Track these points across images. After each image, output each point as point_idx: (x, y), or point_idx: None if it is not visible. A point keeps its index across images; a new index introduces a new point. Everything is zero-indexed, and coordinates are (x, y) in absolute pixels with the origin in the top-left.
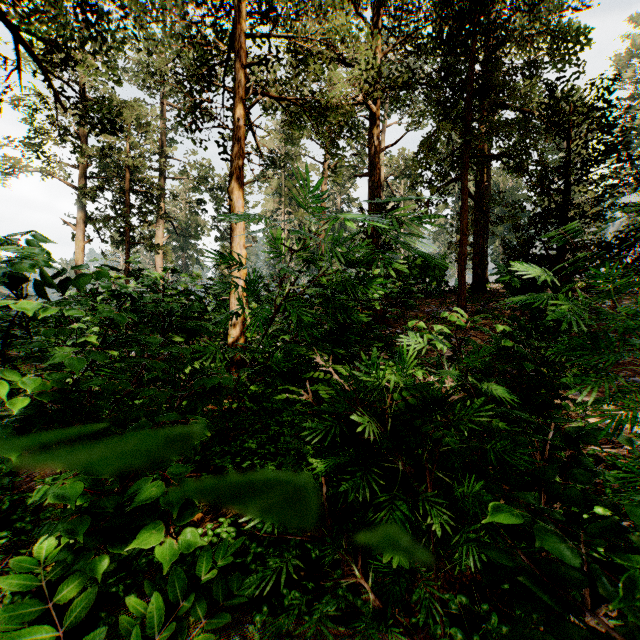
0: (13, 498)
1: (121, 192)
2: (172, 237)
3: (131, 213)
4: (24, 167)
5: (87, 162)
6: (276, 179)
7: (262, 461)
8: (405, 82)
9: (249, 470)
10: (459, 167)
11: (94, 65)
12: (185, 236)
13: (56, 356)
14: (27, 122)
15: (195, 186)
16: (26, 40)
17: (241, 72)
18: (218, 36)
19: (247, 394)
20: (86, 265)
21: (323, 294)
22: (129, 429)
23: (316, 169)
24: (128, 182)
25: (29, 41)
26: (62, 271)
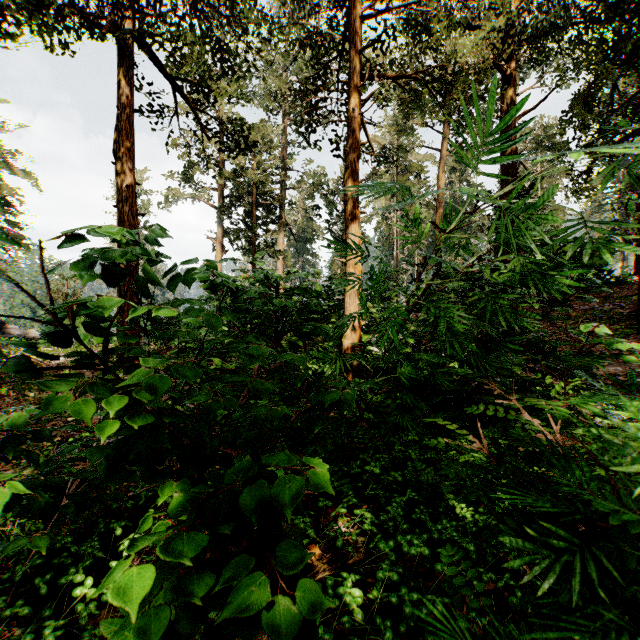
0: (147, 494)
1: (249, 206)
2: (291, 244)
3: (257, 224)
4: (180, 195)
5: (224, 184)
6: (388, 175)
7: (387, 491)
8: (554, 24)
9: (371, 498)
10: (638, 117)
11: (227, 93)
12: (302, 241)
13: (135, 373)
14: (182, 158)
15: (310, 193)
16: (179, 86)
17: (356, 59)
18: (333, 29)
19: (363, 401)
20: (196, 259)
21: (453, 290)
22: (230, 471)
23: (431, 158)
24: (255, 197)
25: (181, 87)
26: (173, 267)
